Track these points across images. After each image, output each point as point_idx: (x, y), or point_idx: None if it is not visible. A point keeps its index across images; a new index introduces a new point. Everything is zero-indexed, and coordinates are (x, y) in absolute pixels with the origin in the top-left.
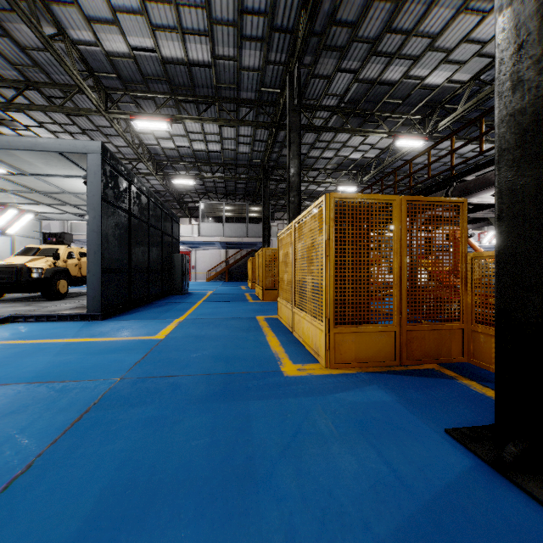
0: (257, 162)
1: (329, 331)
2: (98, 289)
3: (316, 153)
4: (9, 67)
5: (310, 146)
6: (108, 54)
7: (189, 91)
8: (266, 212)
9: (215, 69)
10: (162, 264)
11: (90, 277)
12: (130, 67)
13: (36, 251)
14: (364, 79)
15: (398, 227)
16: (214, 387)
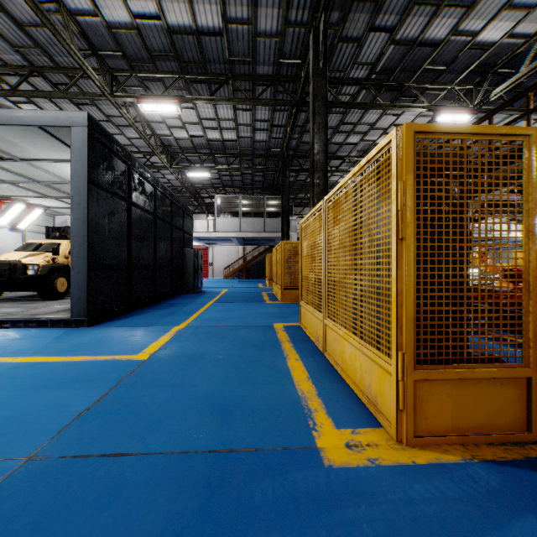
0: (275, 151)
1: (405, 376)
2: (84, 289)
3: (340, 138)
4: (11, 50)
5: (333, 130)
6: (109, 27)
7: (200, 68)
8: (285, 204)
9: (227, 39)
10: (171, 260)
11: (74, 275)
12: (134, 42)
13: (37, 246)
14: (401, 40)
15: (533, 186)
16: (185, 500)
